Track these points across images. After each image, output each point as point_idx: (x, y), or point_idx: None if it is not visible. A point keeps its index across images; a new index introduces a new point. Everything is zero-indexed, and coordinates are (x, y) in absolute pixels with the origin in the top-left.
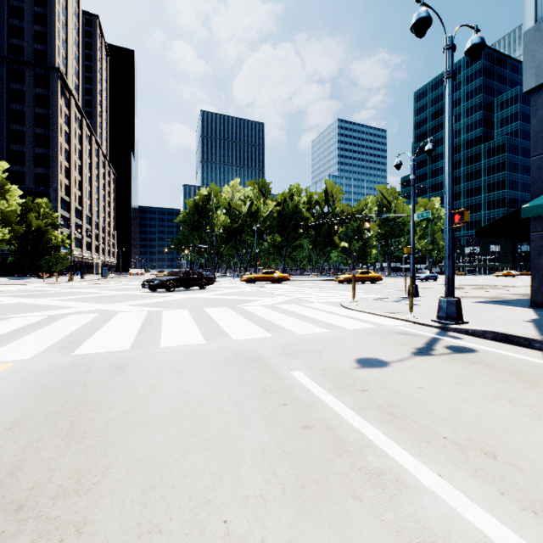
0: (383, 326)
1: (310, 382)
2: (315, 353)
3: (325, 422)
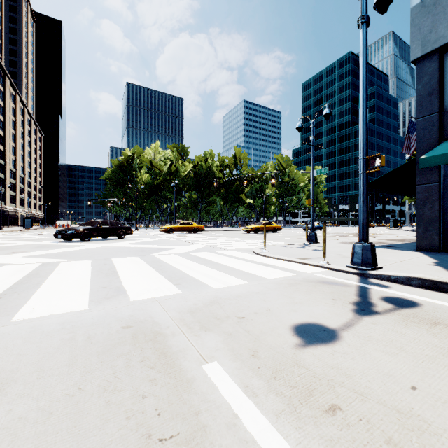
0: (302, 273)
1: (236, 392)
2: (236, 319)
3: None
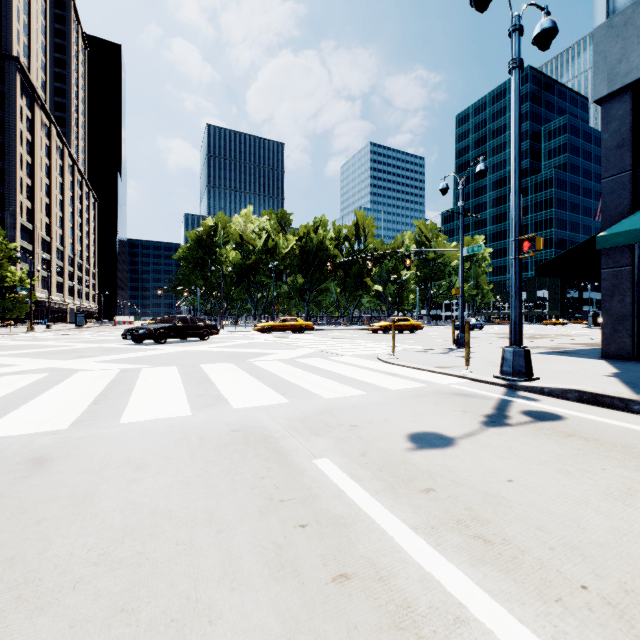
0: (435, 384)
1: (344, 477)
2: (349, 427)
3: (373, 562)
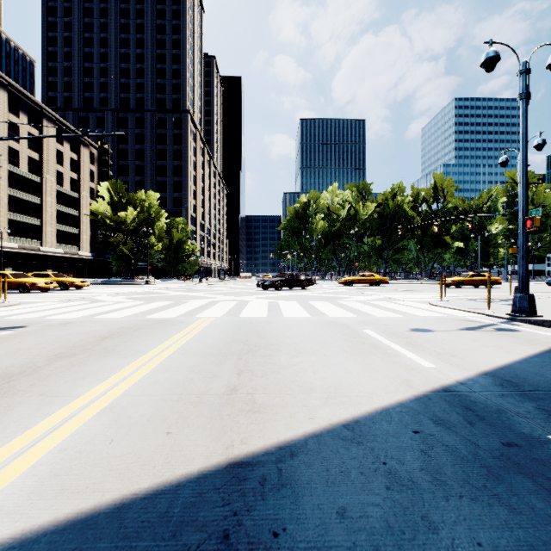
0: (455, 316)
1: (373, 333)
2: (383, 324)
3: (373, 343)
